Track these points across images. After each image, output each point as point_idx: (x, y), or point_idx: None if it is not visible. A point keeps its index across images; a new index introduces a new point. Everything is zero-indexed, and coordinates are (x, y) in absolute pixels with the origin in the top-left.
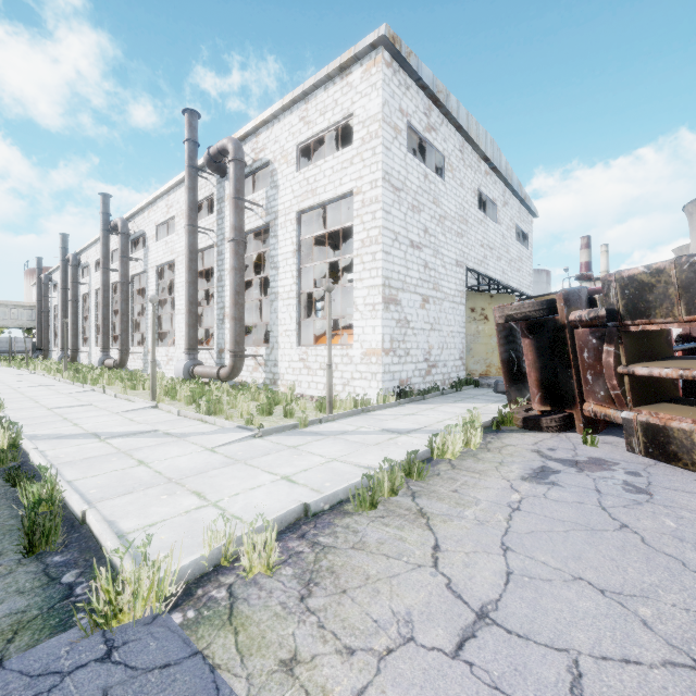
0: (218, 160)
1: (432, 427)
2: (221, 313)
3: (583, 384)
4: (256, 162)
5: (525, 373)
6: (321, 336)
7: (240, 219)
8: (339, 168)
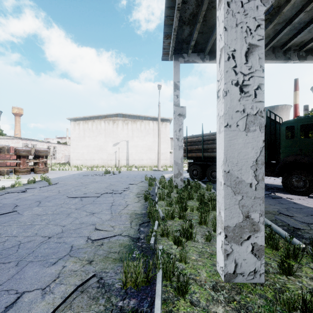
0: None
1: None
2: None
3: None
4: None
5: None
6: None
7: None
8: None
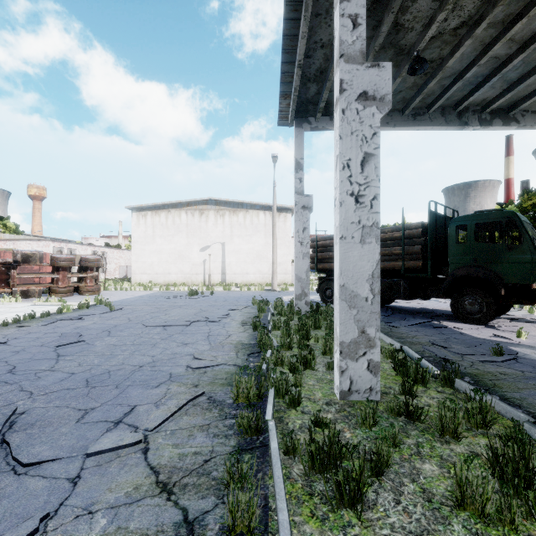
0: None
1: None
2: None
3: None
4: None
5: None
6: None
7: None
8: None
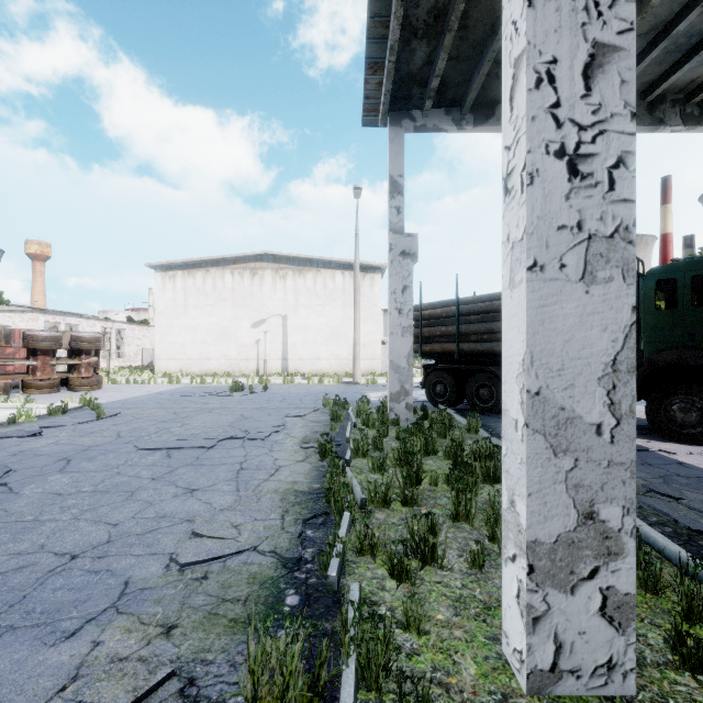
0: None
1: None
2: None
3: None
4: None
5: None
6: None
7: None
8: None
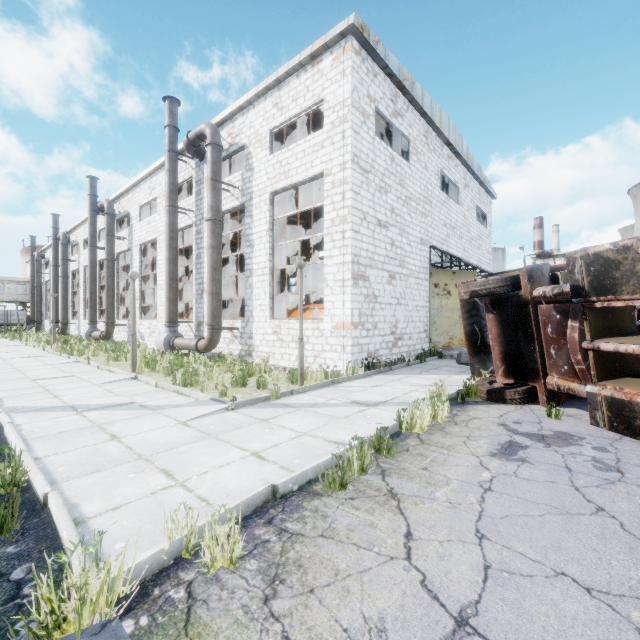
0: (196, 144)
1: (399, 399)
2: (199, 288)
3: (546, 358)
4: (232, 146)
5: (489, 347)
6: (293, 310)
7: (217, 199)
8: (311, 151)
